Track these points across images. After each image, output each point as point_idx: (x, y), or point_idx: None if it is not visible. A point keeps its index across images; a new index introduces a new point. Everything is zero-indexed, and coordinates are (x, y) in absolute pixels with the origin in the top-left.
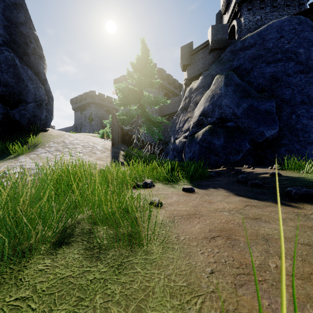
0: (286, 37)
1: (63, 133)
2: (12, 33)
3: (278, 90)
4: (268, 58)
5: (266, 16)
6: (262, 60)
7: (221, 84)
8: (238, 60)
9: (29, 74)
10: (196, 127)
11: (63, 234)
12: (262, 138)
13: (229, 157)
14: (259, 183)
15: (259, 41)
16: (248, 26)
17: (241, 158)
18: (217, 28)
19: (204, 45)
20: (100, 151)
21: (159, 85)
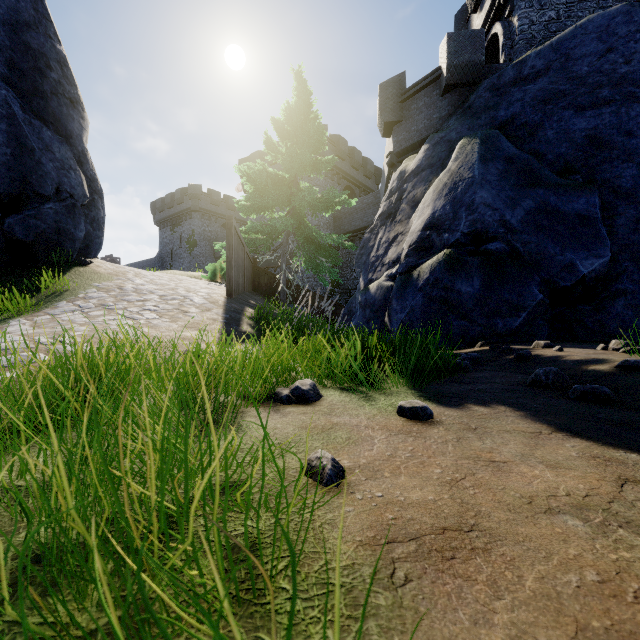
0: (622, 51)
1: (124, 270)
2: (5, 44)
3: (605, 169)
4: (580, 98)
5: (570, 11)
6: (566, 103)
7: (472, 157)
8: (508, 106)
9: (46, 138)
10: (415, 254)
11: None
12: (573, 278)
13: (494, 322)
14: (603, 391)
15: (556, 62)
16: (528, 33)
17: (522, 324)
18: (460, 38)
19: (430, 79)
20: (198, 309)
21: (332, 171)
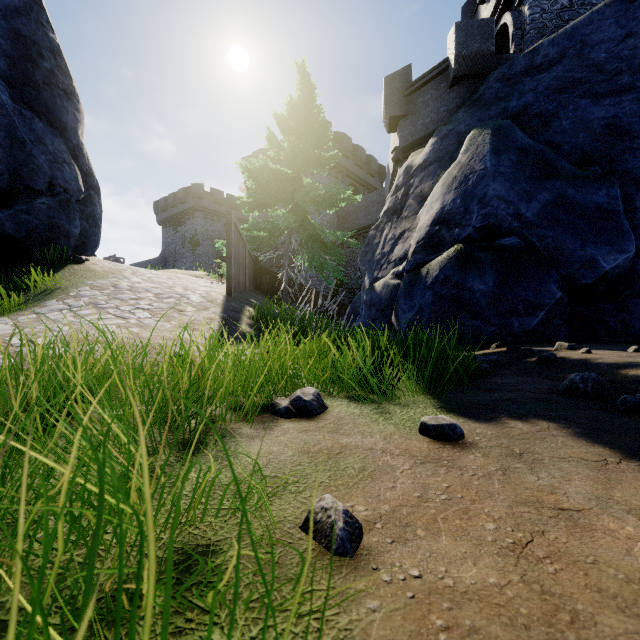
0: None
1: (121, 268)
2: None
3: (626, 160)
4: (597, 86)
5: None
6: (582, 91)
7: (483, 149)
8: (521, 96)
9: (38, 130)
10: (424, 251)
11: None
12: (594, 274)
13: (510, 322)
14: None
15: (571, 49)
16: (539, 22)
17: (540, 324)
18: (469, 28)
19: (437, 70)
20: (194, 307)
21: (336, 169)
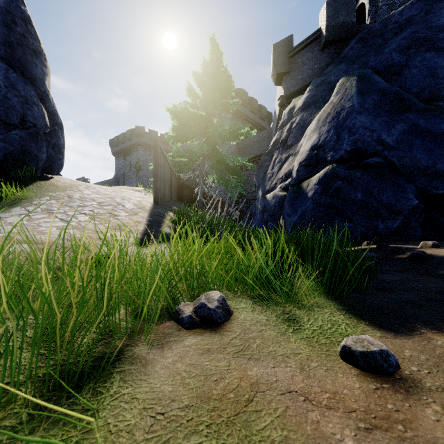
0: None
1: (78, 184)
2: None
3: None
4: (439, 42)
5: None
6: (427, 47)
7: (351, 91)
8: (377, 53)
9: (12, 78)
10: (305, 169)
11: None
12: None
13: (376, 224)
14: None
15: (417, 16)
16: (389, 0)
17: (400, 226)
18: (336, 5)
19: (312, 38)
20: (127, 213)
21: (237, 115)
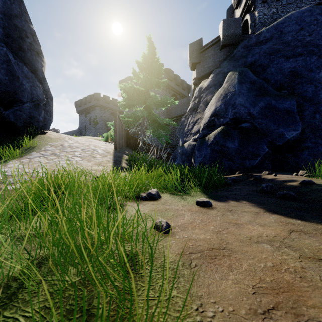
0: (307, 29)
1: (63, 136)
2: (5, 25)
3: (299, 87)
4: (287, 52)
5: (283, 8)
6: (280, 55)
7: (234, 81)
8: (252, 56)
9: (25, 71)
10: (207, 129)
11: (0, 296)
12: (283, 140)
13: (245, 162)
14: (291, 194)
15: (276, 34)
16: (262, 19)
17: (258, 163)
18: (229, 22)
19: (214, 41)
20: (100, 155)
21: (166, 86)
